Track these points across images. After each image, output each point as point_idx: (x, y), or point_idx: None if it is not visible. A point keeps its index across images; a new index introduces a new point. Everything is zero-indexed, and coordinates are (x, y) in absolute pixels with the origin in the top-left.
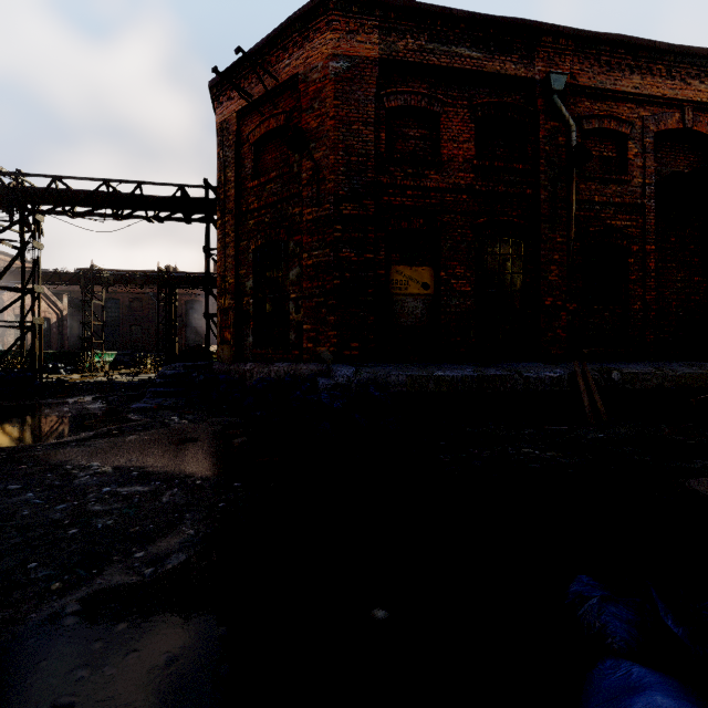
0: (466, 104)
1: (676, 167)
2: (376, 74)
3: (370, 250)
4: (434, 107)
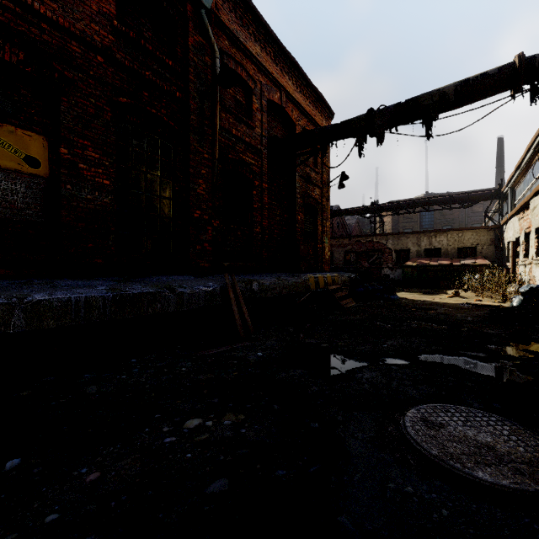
0: None
1: (277, 133)
2: None
3: None
4: None
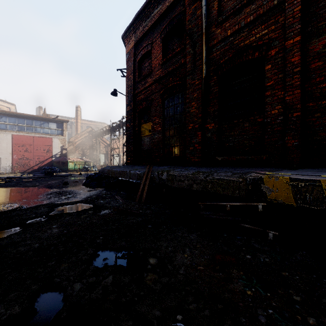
0: (159, 36)
1: None
2: (133, 52)
3: (132, 122)
4: (148, 49)
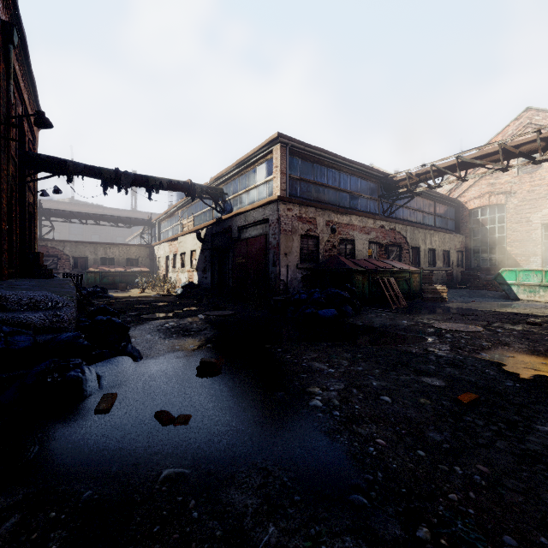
0: None
1: None
2: None
3: None
4: None
